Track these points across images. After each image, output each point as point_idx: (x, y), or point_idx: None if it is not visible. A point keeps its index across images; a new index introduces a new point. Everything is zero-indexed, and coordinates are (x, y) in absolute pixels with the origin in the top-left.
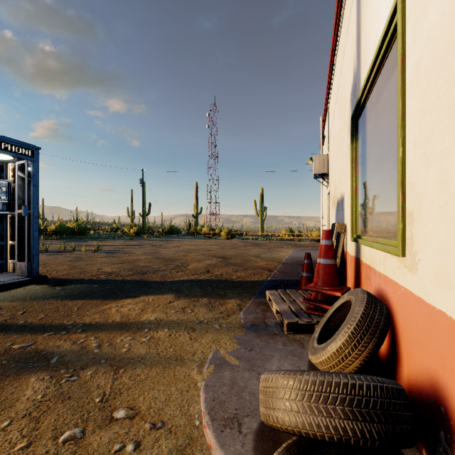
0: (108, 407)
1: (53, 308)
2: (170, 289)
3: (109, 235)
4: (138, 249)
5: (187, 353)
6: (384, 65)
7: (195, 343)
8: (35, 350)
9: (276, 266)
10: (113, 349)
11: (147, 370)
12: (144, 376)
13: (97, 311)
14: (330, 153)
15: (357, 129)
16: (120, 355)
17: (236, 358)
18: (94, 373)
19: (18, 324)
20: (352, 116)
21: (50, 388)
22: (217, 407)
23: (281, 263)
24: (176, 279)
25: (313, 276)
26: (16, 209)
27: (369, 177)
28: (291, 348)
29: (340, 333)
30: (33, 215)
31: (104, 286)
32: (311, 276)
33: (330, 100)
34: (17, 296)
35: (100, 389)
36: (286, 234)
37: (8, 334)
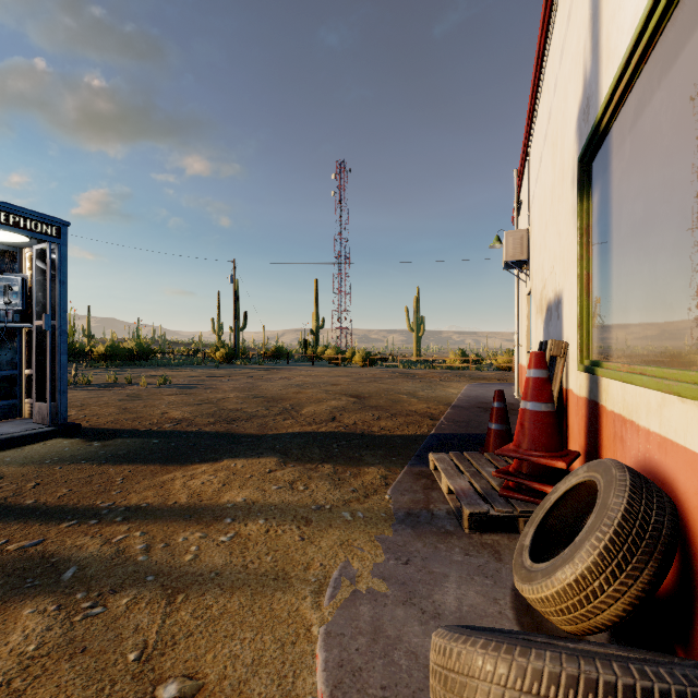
0: (149, 672)
1: (84, 479)
2: (271, 448)
3: (185, 361)
4: (226, 382)
5: (295, 566)
6: (655, 48)
7: (310, 547)
8: (42, 554)
9: (442, 410)
10: (170, 555)
11: (224, 599)
12: (218, 610)
13: (151, 485)
14: (533, 227)
15: (591, 177)
16: (180, 568)
17: (381, 579)
18: (132, 602)
19: (23, 505)
20: (583, 154)
21: (52, 630)
22: (348, 682)
23: (451, 406)
24: (282, 430)
25: (509, 430)
26: (34, 319)
27: (617, 257)
28: (479, 561)
29: (581, 547)
30: (60, 328)
31: (168, 442)
32: (504, 429)
33: (532, 140)
34: (31, 456)
35: (139, 634)
36: (457, 359)
37: (5, 523)
